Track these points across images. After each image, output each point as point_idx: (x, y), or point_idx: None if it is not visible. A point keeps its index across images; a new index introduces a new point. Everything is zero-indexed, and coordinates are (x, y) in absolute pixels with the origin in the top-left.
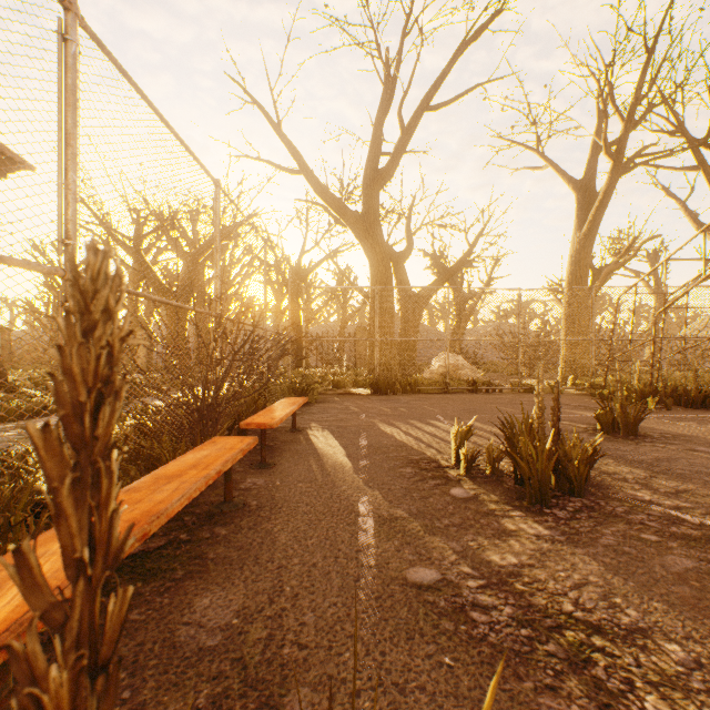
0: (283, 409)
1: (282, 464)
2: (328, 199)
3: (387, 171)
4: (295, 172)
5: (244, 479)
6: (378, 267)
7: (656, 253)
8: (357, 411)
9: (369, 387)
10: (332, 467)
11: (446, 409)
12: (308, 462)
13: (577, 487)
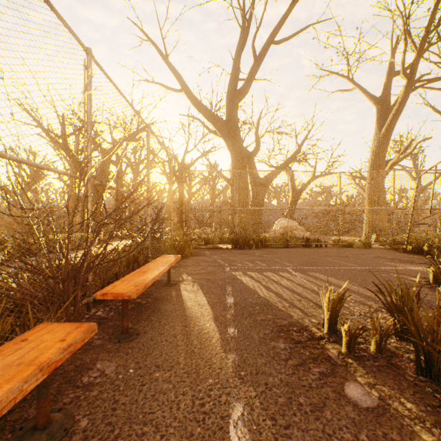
0: (152, 271)
1: (145, 333)
2: (202, 109)
3: (244, 89)
4: (178, 90)
5: (93, 363)
6: (237, 158)
7: (417, 154)
8: (223, 263)
9: (231, 243)
10: (198, 339)
11: (292, 262)
12: (174, 329)
13: None
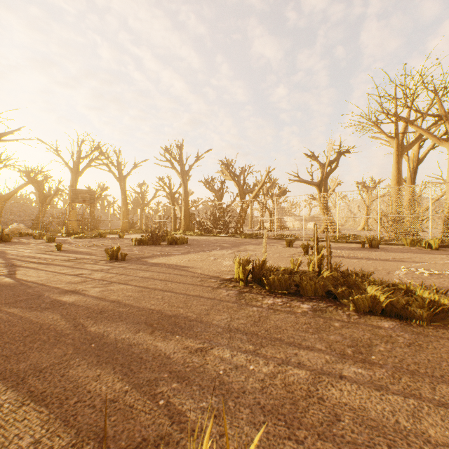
0: None
1: None
2: None
3: None
4: None
5: None
6: None
7: (140, 185)
8: None
9: None
10: None
11: None
12: None
13: (5, 241)
